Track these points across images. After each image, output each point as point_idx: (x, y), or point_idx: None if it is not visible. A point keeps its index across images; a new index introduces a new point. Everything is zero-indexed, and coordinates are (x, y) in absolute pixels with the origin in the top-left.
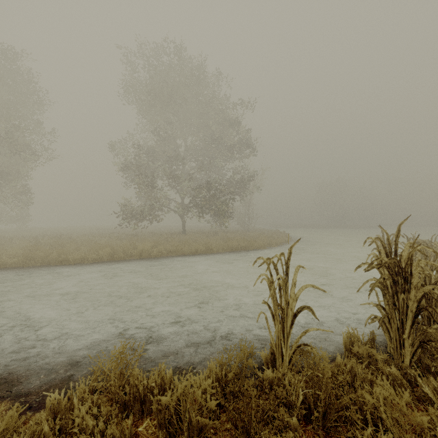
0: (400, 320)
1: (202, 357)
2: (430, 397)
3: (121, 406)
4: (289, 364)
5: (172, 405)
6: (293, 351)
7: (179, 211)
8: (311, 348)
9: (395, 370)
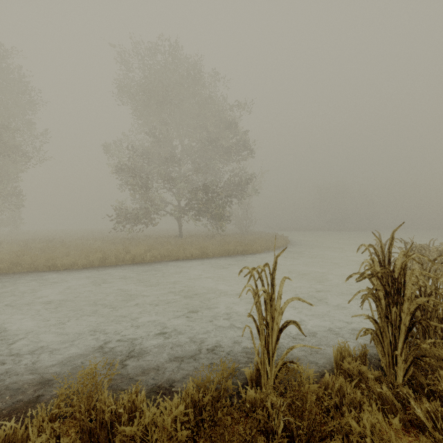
0: (393, 334)
1: (184, 373)
2: (422, 421)
3: (86, 434)
4: (274, 382)
5: (138, 435)
6: (279, 368)
7: (175, 214)
8: (297, 365)
9: (387, 390)
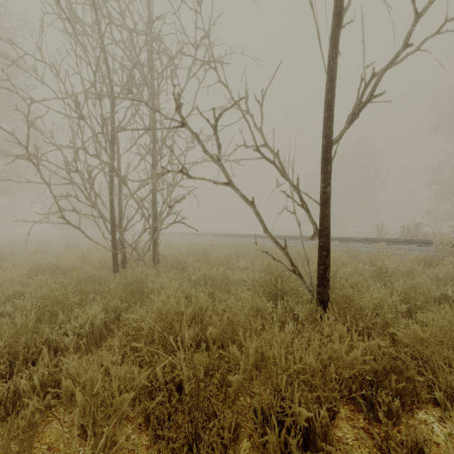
0: None
1: None
2: None
3: None
4: None
5: None
6: None
7: None
8: None
9: None
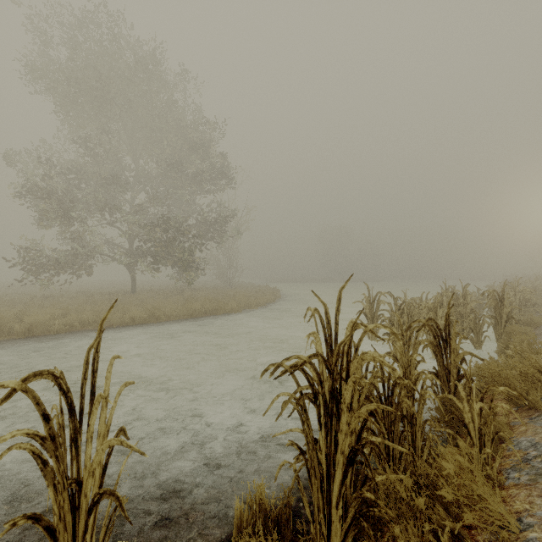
0: (324, 474)
1: None
2: None
3: None
4: None
5: None
6: None
7: (122, 261)
8: None
9: None
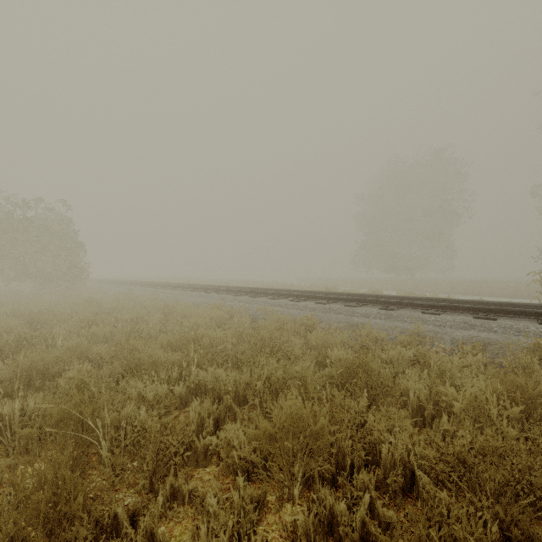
0: None
1: None
2: None
3: None
4: None
5: None
6: None
7: None
8: None
9: None
